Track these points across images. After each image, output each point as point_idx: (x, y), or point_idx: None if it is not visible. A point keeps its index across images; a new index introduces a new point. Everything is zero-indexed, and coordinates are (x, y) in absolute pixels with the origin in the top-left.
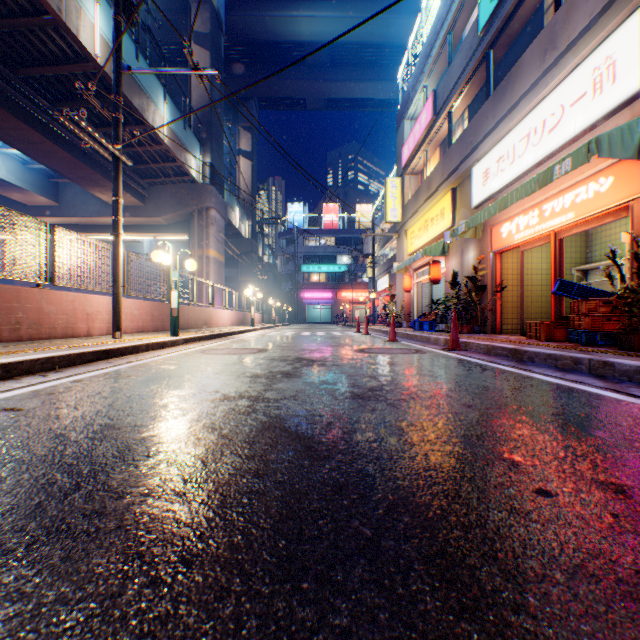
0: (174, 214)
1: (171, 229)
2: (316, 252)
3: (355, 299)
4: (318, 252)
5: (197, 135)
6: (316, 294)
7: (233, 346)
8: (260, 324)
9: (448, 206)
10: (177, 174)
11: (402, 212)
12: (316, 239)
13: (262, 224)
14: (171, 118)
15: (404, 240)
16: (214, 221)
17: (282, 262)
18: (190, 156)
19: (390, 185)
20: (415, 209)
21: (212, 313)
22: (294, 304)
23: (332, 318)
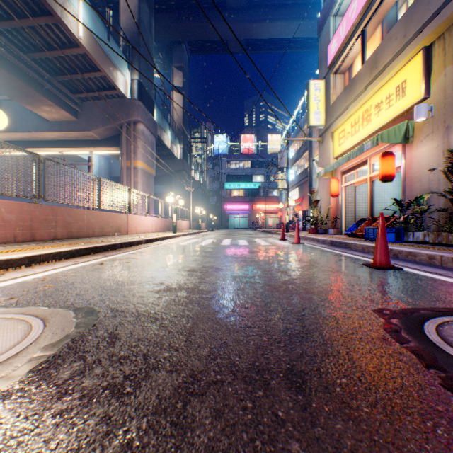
0: (104, 128)
1: (104, 143)
2: (236, 173)
3: (267, 210)
4: (237, 173)
5: (123, 51)
6: (236, 206)
7: (47, 288)
8: (188, 230)
9: (416, 73)
10: (105, 88)
11: (326, 114)
12: (236, 163)
13: (189, 143)
14: (89, 20)
15: (330, 142)
16: (142, 135)
17: (209, 181)
18: (115, 69)
19: (313, 88)
20: (348, 103)
21: (128, 219)
22: (219, 214)
23: (249, 225)
